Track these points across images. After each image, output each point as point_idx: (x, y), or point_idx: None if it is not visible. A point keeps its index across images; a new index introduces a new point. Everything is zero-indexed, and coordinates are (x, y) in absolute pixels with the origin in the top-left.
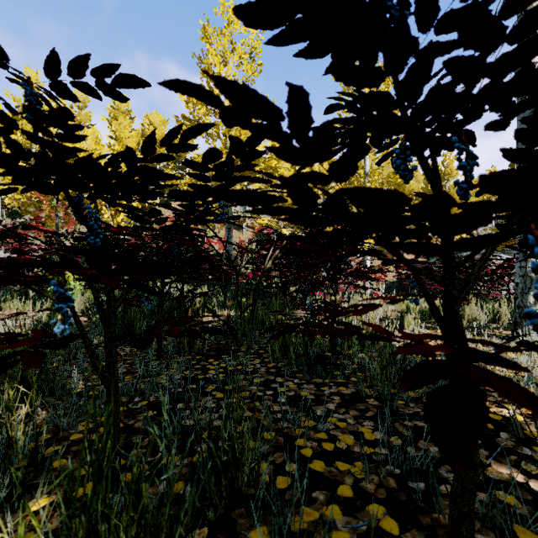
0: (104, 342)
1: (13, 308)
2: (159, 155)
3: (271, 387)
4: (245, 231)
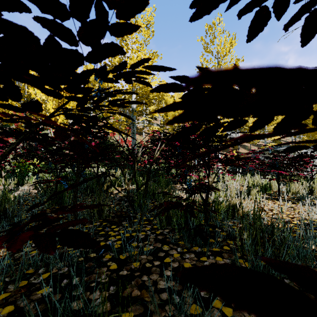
0: None
1: None
2: None
3: (158, 256)
4: (144, 135)
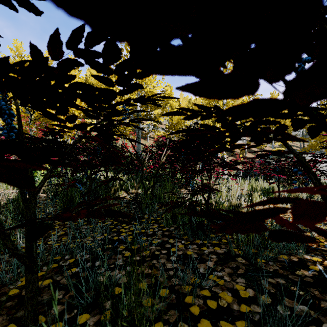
0: (0, 231)
1: (0, 188)
2: (67, 59)
3: (165, 247)
4: (148, 140)
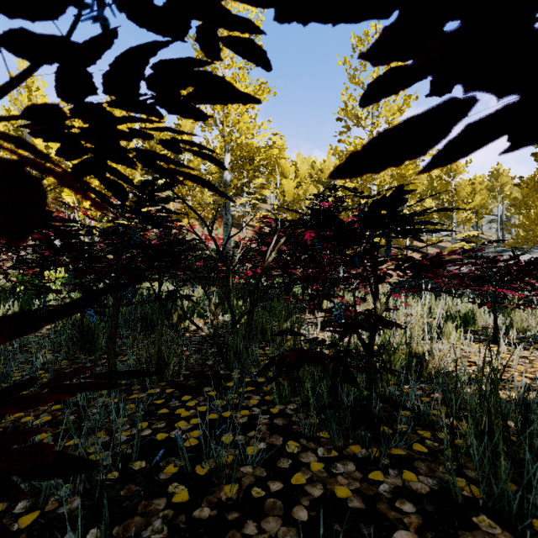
0: None
1: None
2: None
3: (277, 468)
4: (244, 230)
